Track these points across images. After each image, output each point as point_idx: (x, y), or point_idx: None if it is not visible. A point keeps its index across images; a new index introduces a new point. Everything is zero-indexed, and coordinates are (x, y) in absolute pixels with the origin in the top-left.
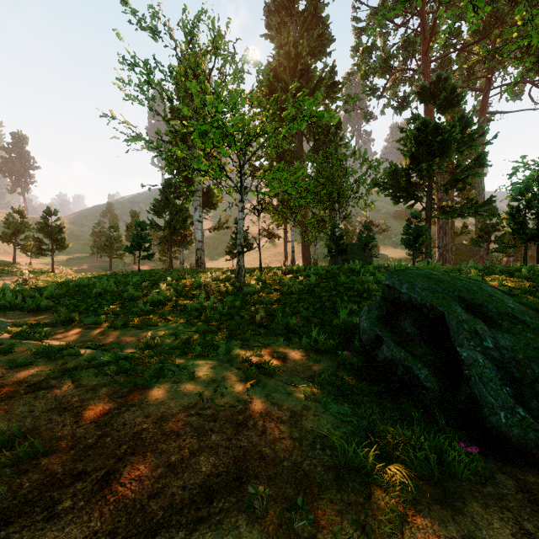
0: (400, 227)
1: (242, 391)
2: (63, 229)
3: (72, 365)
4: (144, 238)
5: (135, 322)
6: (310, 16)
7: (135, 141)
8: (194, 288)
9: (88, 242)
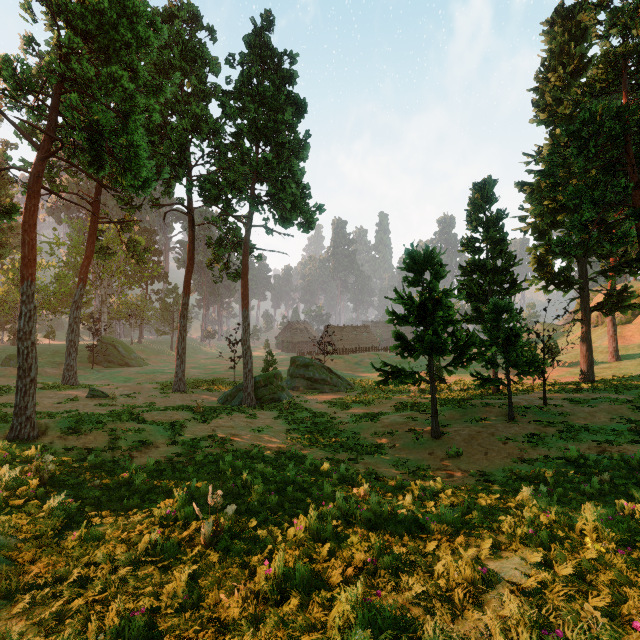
0: None
1: None
2: None
3: None
4: None
5: None
6: None
7: None
8: None
9: None
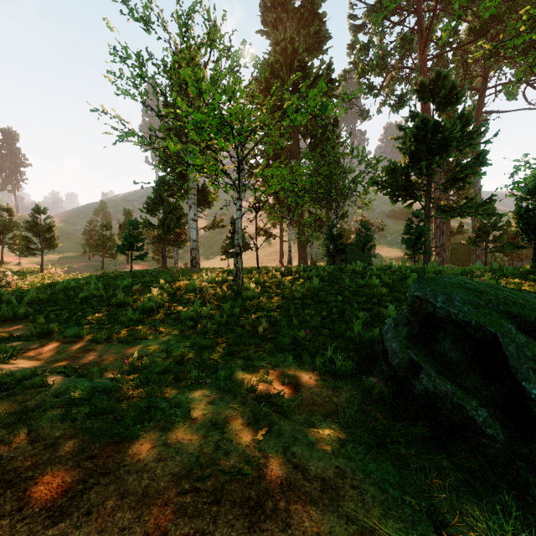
0: (395, 226)
1: (252, 443)
2: (53, 228)
3: (33, 404)
4: (136, 238)
5: (121, 335)
6: (306, 12)
7: (127, 136)
8: (188, 291)
9: (80, 241)
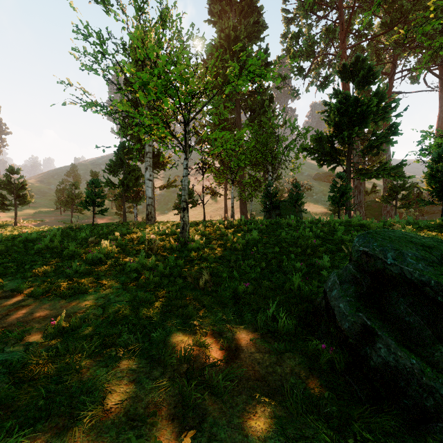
0: (320, 187)
1: None
2: (25, 186)
3: None
4: (98, 195)
5: (60, 289)
6: (247, 5)
7: (91, 107)
8: (139, 243)
9: (53, 198)
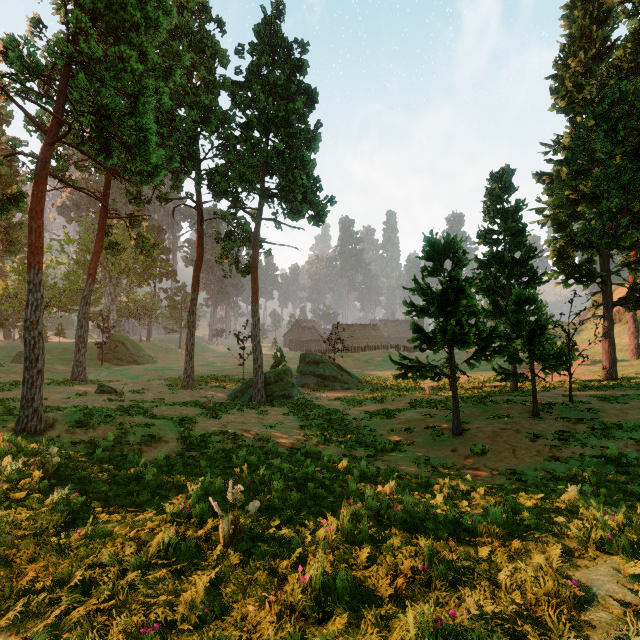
0: None
1: None
2: None
3: None
4: None
5: None
6: None
7: None
8: None
9: None
